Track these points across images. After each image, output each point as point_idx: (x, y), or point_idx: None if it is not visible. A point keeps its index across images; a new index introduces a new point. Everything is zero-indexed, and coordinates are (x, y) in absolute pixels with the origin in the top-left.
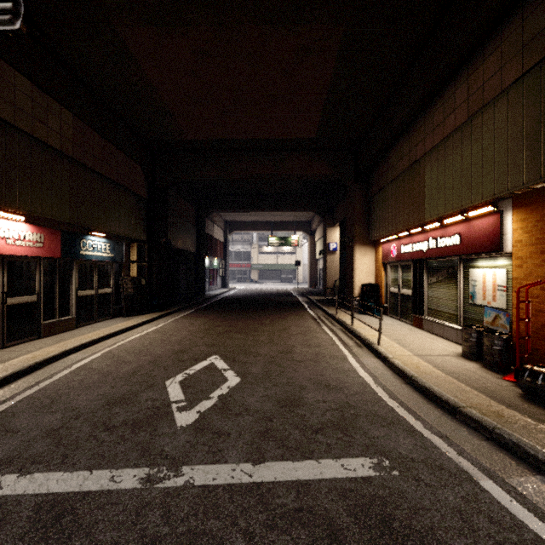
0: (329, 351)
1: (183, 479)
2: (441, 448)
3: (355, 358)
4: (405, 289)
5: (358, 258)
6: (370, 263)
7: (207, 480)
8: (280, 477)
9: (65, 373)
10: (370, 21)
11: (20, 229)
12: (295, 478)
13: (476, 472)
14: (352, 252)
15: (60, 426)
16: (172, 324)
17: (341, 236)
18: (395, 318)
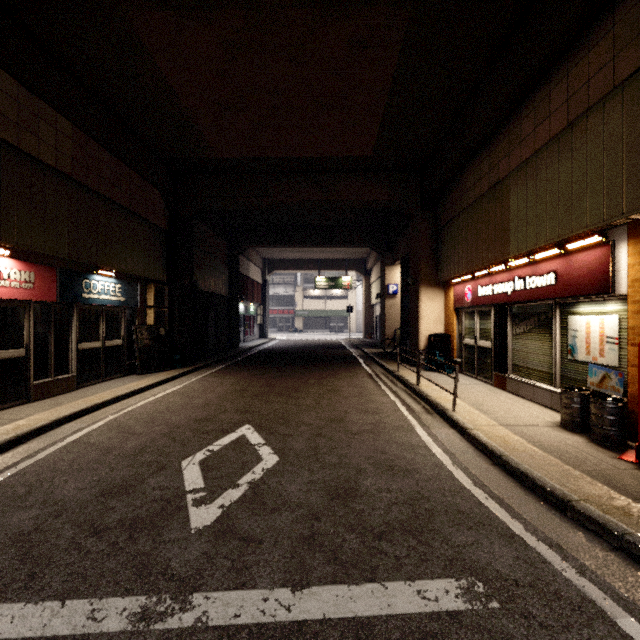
0: (392, 419)
1: (193, 616)
2: (553, 563)
3: (425, 428)
4: (484, 340)
5: (425, 302)
6: (439, 309)
7: (226, 617)
8: (331, 611)
9: (53, 449)
10: (444, 3)
11: (2, 266)
12: (353, 613)
13: (609, 603)
14: (416, 295)
15: (32, 528)
16: (197, 384)
17: (402, 276)
18: (470, 375)
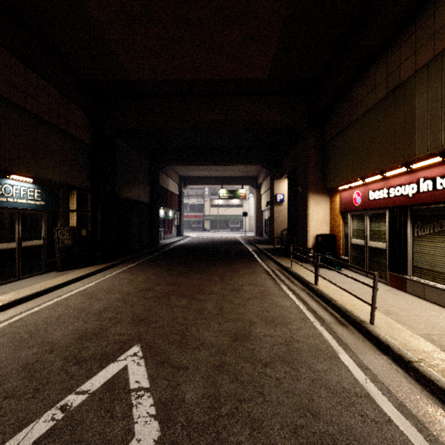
0: (304, 334)
1: None
2: None
3: (349, 352)
4: (375, 241)
5: (313, 207)
6: (325, 212)
7: None
8: None
9: None
10: None
11: None
12: None
13: None
14: (305, 201)
15: None
16: (108, 282)
17: (288, 187)
18: (359, 273)
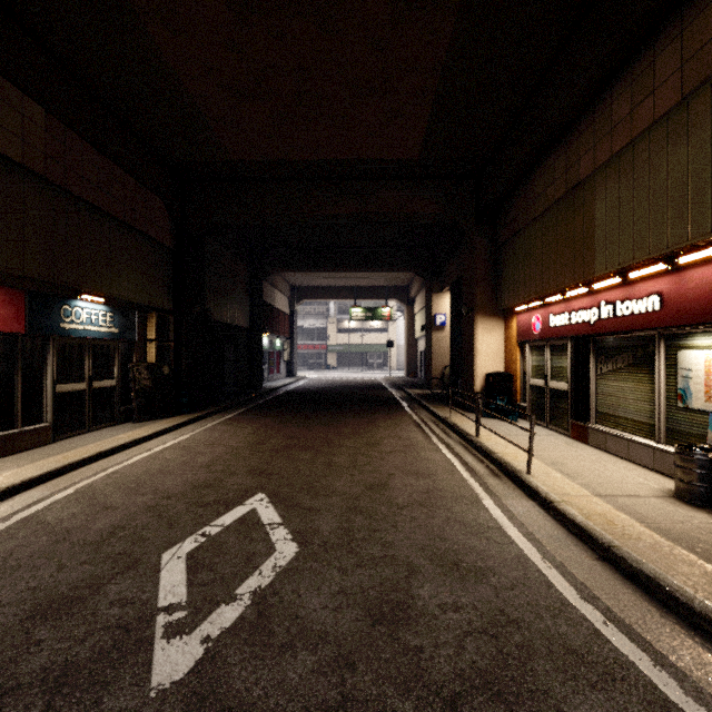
0: (449, 484)
1: None
2: None
3: (494, 498)
4: (557, 381)
5: (481, 335)
6: (499, 342)
7: None
8: None
9: None
10: None
11: None
12: None
13: None
14: (471, 326)
15: None
16: (205, 434)
17: (452, 305)
18: (539, 424)
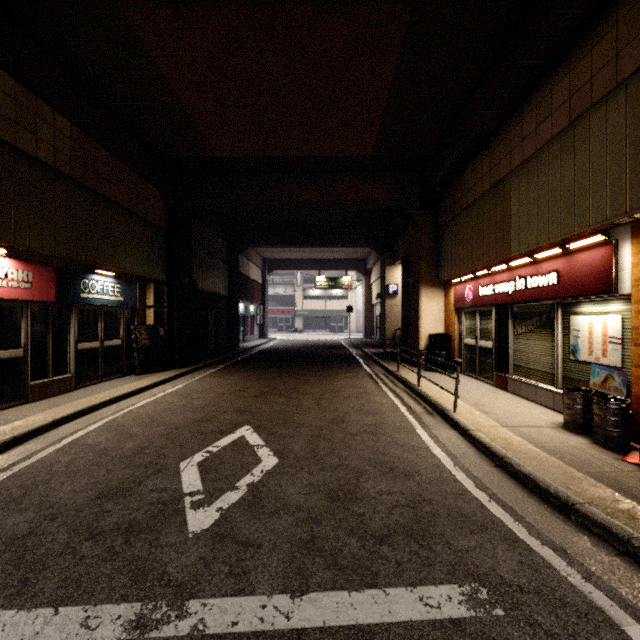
0: (392, 420)
1: (189, 624)
2: (558, 568)
3: (426, 429)
4: (484, 340)
5: (425, 302)
6: (440, 309)
7: (224, 625)
8: (331, 619)
9: (50, 451)
10: None
11: None
12: (354, 620)
13: (616, 610)
14: (417, 295)
15: (27, 531)
16: (196, 384)
17: (402, 276)
18: (471, 376)
